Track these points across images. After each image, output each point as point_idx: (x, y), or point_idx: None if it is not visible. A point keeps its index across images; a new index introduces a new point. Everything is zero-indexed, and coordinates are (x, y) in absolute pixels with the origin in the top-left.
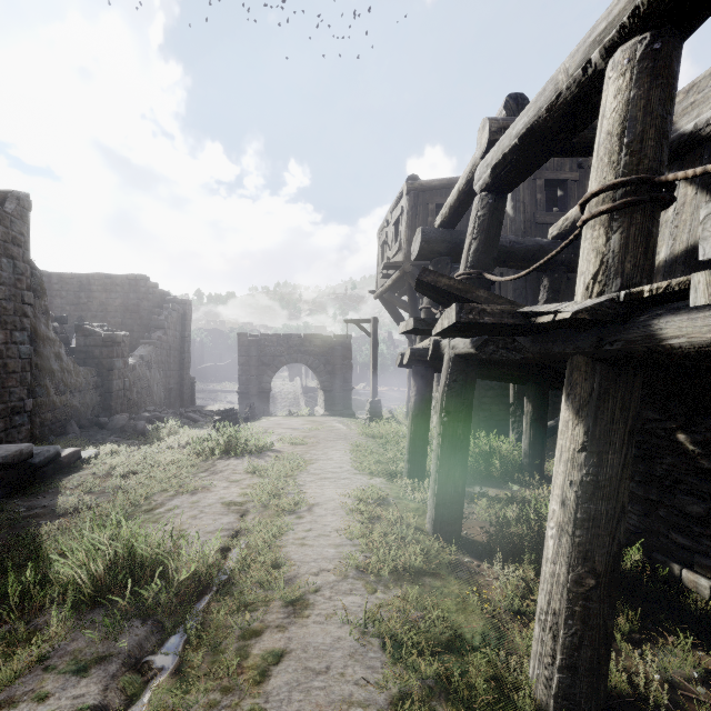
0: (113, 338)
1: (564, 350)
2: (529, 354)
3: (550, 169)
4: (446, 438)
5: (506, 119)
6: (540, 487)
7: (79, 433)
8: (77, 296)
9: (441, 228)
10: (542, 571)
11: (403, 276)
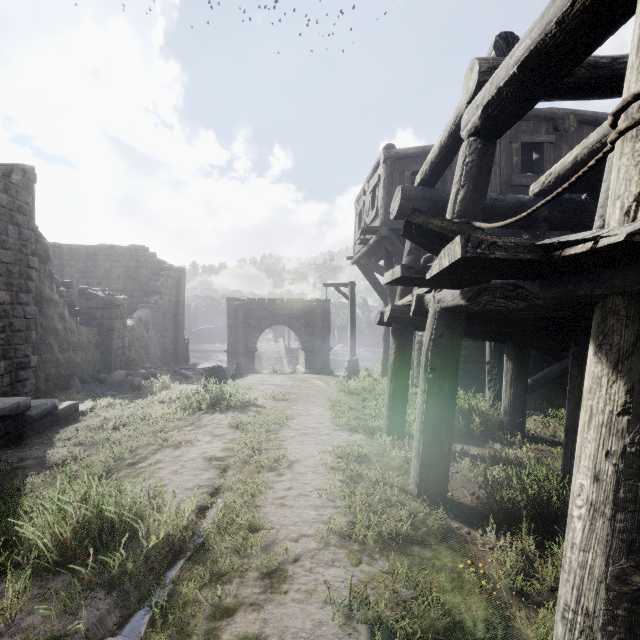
0: (113, 301)
1: (593, 291)
2: (538, 301)
3: (526, 132)
4: (431, 395)
5: (496, 58)
6: (524, 446)
7: (81, 388)
8: (84, 265)
9: (421, 186)
10: (566, 558)
11: (380, 240)
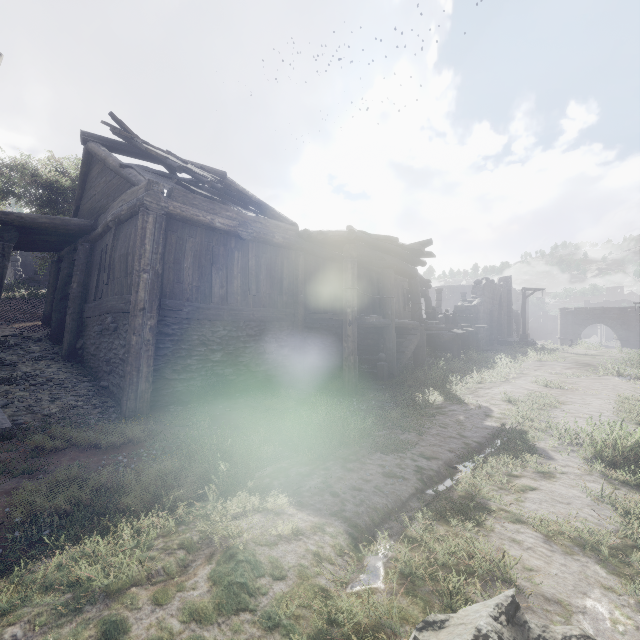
0: (519, 313)
1: None
2: None
3: None
4: None
5: None
6: None
7: None
8: None
9: None
10: None
11: None
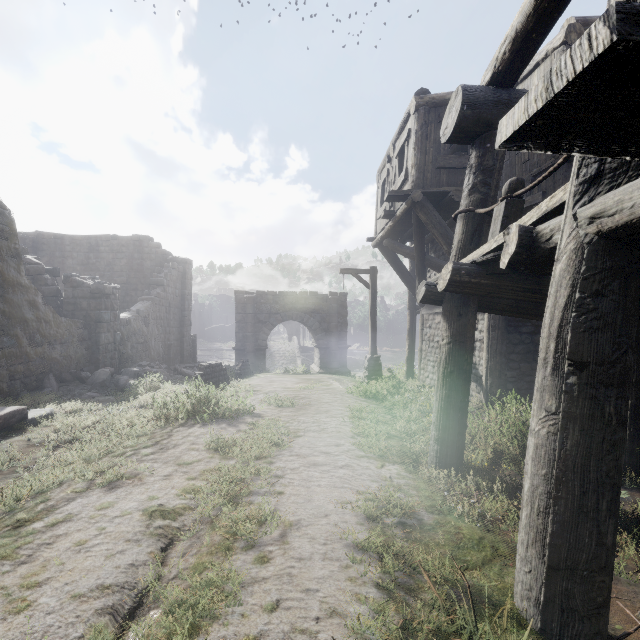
0: (101, 289)
1: None
2: None
3: None
4: (574, 422)
5: None
6: None
7: (56, 388)
8: (86, 256)
9: (492, 85)
10: None
11: (410, 209)
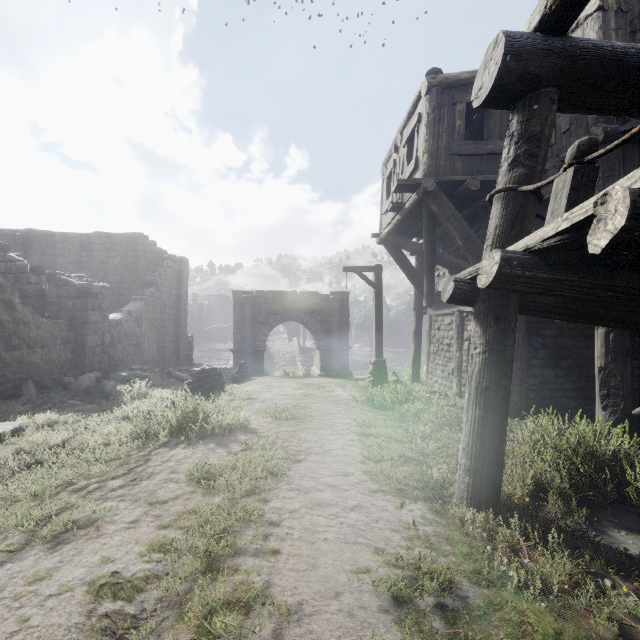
0: (87, 288)
1: None
2: None
3: None
4: None
5: None
6: None
7: (35, 395)
8: (78, 254)
9: (540, 32)
10: None
11: (421, 200)
